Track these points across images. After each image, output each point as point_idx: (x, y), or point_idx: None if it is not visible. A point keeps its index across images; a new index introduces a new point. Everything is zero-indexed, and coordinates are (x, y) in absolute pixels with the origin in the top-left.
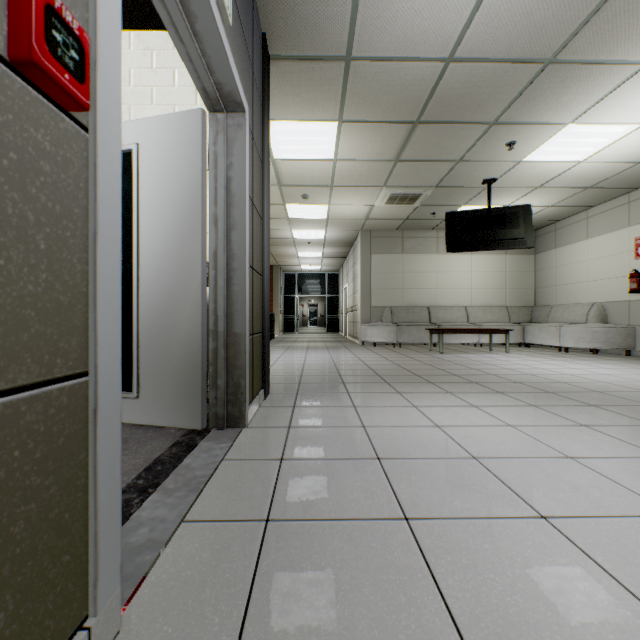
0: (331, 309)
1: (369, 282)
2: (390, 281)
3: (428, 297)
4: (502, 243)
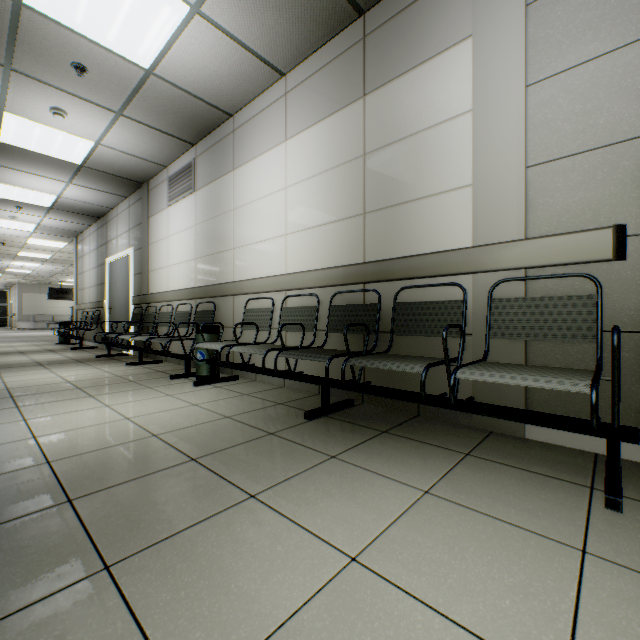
0: (2, 313)
1: (23, 304)
2: (34, 304)
3: (54, 311)
4: (67, 299)
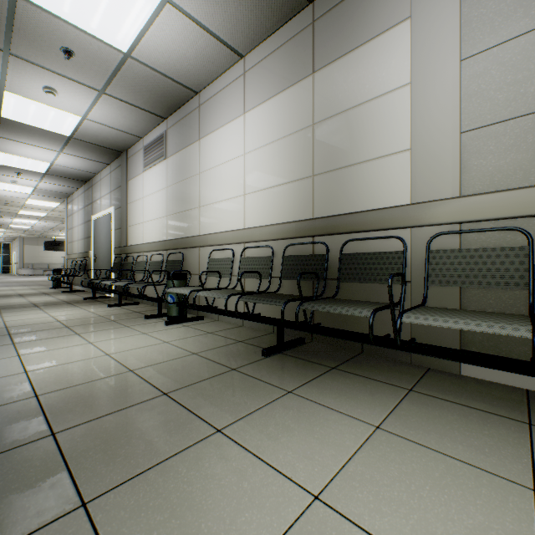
0: (6, 262)
1: (23, 255)
2: (33, 254)
3: (49, 260)
4: (60, 250)
